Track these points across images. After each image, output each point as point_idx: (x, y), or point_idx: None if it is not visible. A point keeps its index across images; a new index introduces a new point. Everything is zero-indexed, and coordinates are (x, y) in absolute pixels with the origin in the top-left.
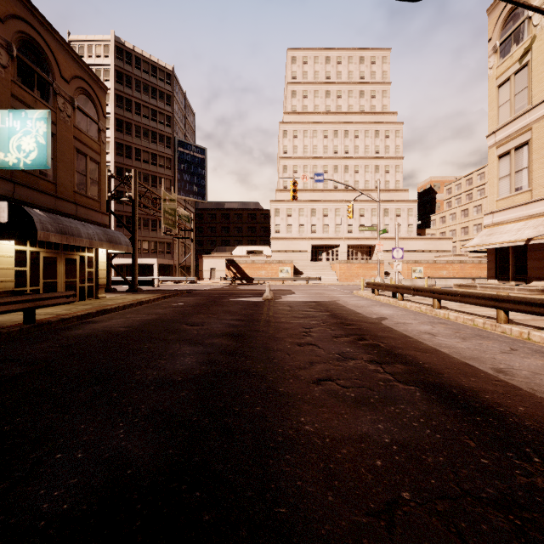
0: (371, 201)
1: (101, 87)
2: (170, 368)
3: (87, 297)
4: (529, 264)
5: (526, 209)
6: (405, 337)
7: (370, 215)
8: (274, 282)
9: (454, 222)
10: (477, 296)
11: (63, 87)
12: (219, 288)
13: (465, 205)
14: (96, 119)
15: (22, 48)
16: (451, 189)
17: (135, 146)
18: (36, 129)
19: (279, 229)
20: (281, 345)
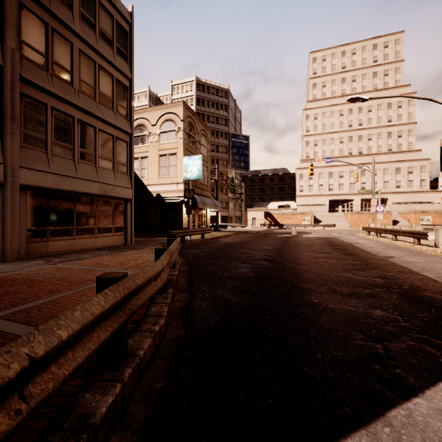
0: (382, 163)
1: (208, 129)
2: (264, 248)
3: None
4: None
5: None
6: (356, 247)
7: (382, 174)
8: (298, 228)
9: None
10: (407, 232)
11: (197, 137)
12: (262, 231)
13: None
14: (206, 146)
15: (188, 128)
16: None
17: None
18: (197, 163)
19: (302, 189)
20: (300, 247)
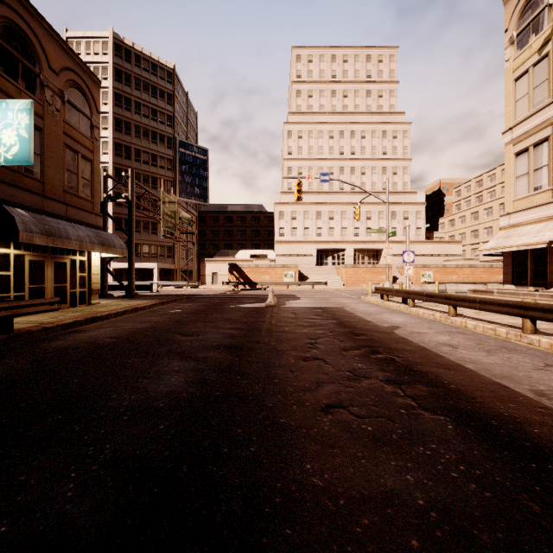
0: (378, 204)
1: (94, 80)
2: (152, 390)
3: (78, 303)
4: (550, 268)
5: (546, 209)
6: (423, 350)
7: (377, 218)
8: (278, 287)
9: (463, 225)
10: (499, 303)
11: (51, 78)
12: (221, 293)
13: (475, 207)
14: (88, 114)
15: (4, 34)
16: (461, 192)
17: (135, 147)
18: (18, 121)
19: (283, 233)
20: (284, 360)
